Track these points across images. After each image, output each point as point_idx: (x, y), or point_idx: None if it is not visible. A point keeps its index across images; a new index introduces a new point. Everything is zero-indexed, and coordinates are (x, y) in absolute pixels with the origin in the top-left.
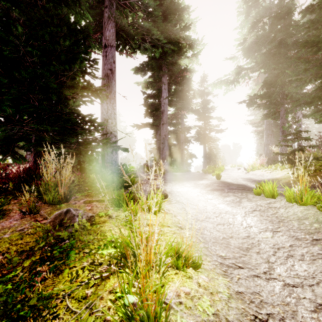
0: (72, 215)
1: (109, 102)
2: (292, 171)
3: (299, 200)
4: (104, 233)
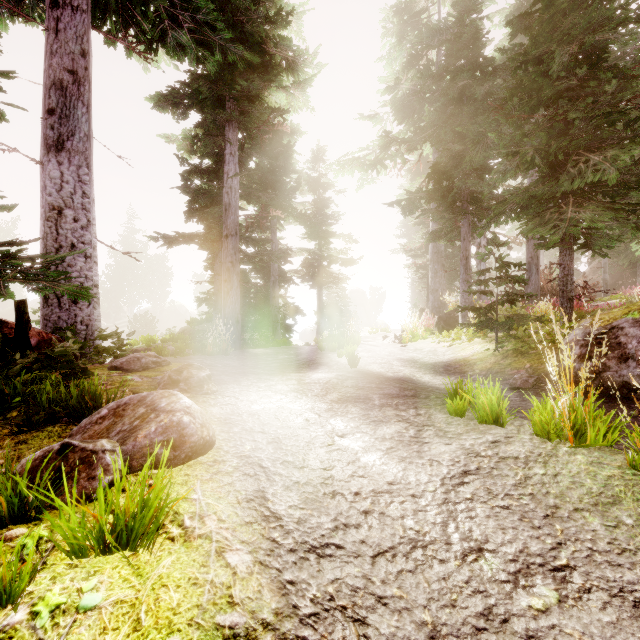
0: None
1: (68, 161)
2: (489, 343)
3: (568, 434)
4: None
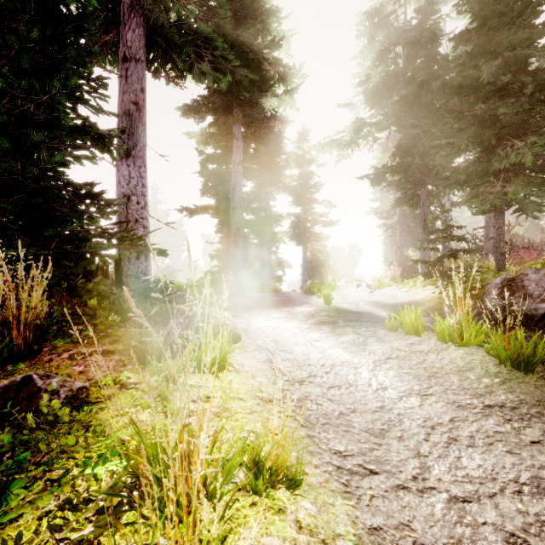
0: (34, 389)
1: (133, 163)
2: (439, 289)
3: (457, 338)
4: (104, 427)
